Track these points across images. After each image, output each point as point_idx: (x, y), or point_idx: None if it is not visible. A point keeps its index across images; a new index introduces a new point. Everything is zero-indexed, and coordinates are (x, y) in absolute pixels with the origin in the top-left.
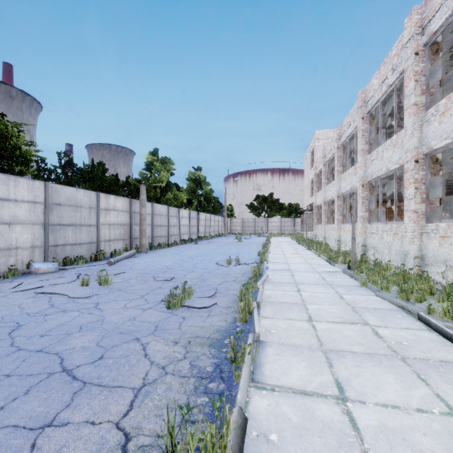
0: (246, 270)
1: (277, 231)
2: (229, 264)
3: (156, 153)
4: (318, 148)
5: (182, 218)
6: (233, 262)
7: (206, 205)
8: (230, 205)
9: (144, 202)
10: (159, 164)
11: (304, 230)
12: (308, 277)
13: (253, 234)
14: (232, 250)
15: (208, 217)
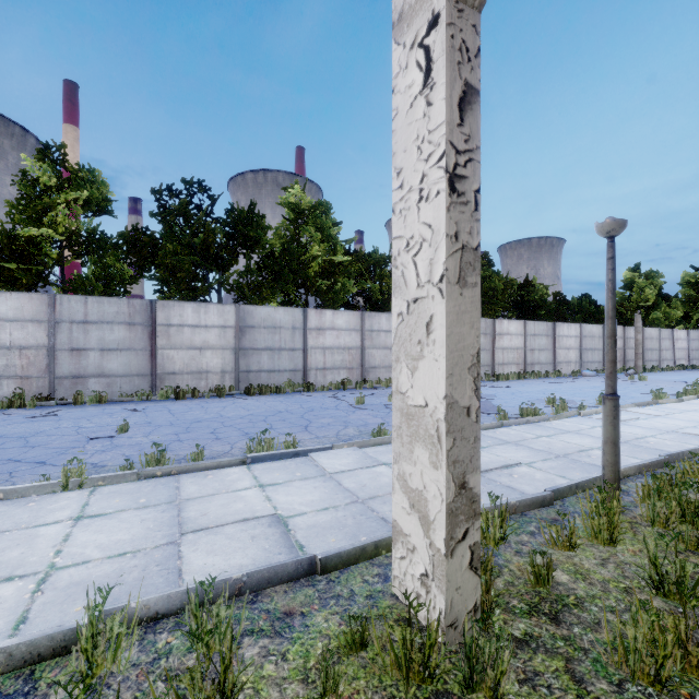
0: None
1: None
2: None
3: (637, 268)
4: None
5: (677, 340)
6: None
7: None
8: None
9: (640, 329)
10: (642, 280)
11: None
12: None
13: None
14: None
15: None
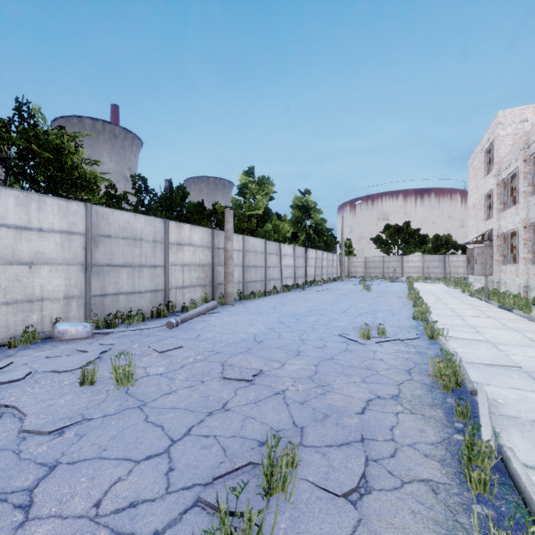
0: (410, 360)
1: (416, 273)
2: (366, 338)
3: (252, 173)
4: (504, 140)
5: (285, 256)
6: (373, 334)
7: (316, 239)
8: (348, 239)
9: (230, 234)
10: (255, 186)
11: (475, 273)
12: None
13: (381, 278)
14: (360, 304)
15: (319, 255)
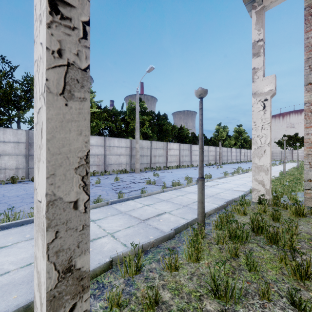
0: None
1: (300, 159)
2: None
3: (220, 124)
4: None
5: (233, 152)
6: None
7: (244, 145)
8: None
9: (221, 148)
10: (222, 129)
11: None
12: (276, 170)
13: (279, 161)
14: None
15: (246, 151)
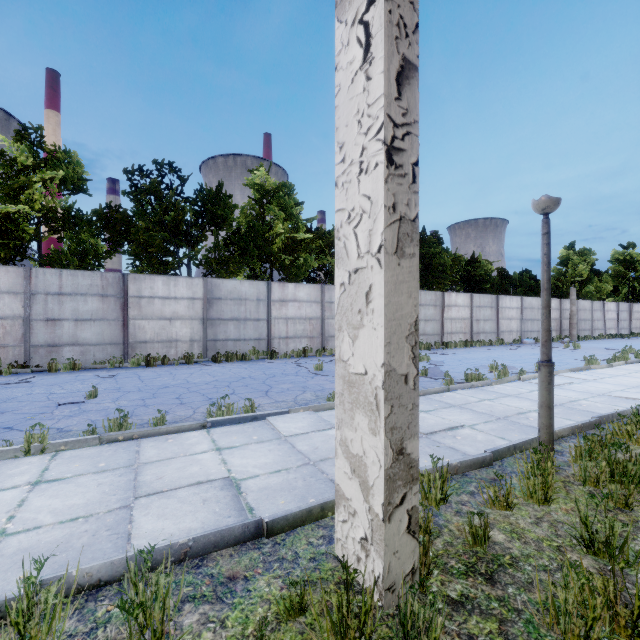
0: None
1: None
2: None
3: (572, 246)
4: None
5: (608, 311)
6: None
7: None
8: None
9: (574, 301)
10: (576, 257)
11: None
12: None
13: None
14: None
15: None
